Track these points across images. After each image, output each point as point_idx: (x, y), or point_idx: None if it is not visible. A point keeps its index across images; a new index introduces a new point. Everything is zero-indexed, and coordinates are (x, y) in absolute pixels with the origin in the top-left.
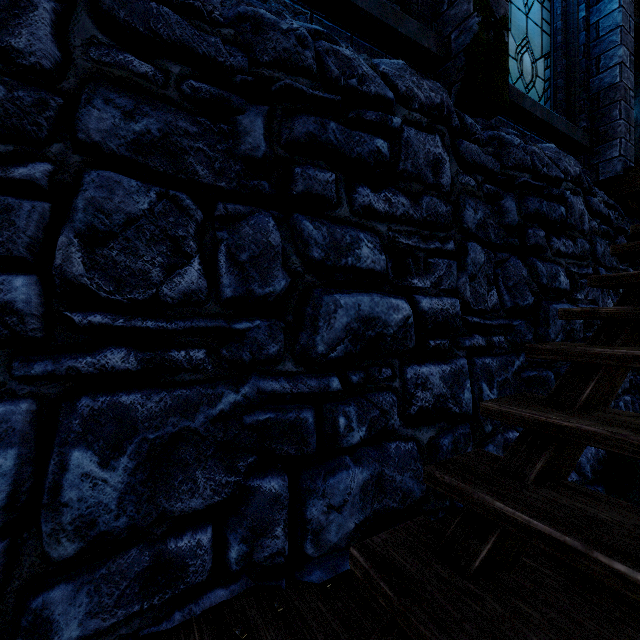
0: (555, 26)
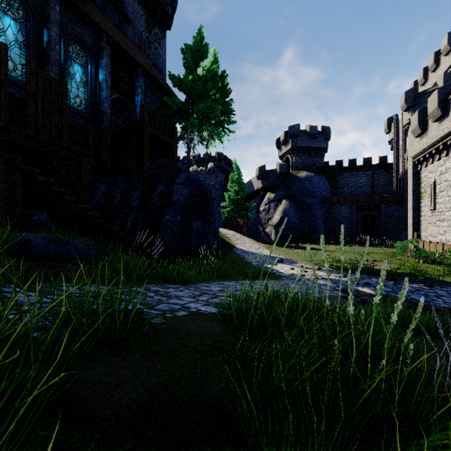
0: (89, 93)
